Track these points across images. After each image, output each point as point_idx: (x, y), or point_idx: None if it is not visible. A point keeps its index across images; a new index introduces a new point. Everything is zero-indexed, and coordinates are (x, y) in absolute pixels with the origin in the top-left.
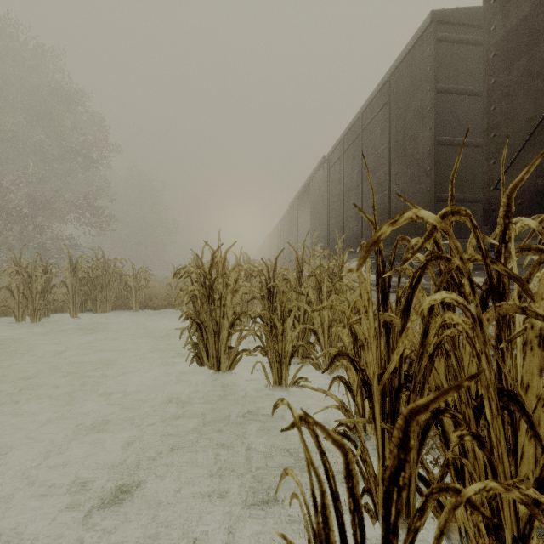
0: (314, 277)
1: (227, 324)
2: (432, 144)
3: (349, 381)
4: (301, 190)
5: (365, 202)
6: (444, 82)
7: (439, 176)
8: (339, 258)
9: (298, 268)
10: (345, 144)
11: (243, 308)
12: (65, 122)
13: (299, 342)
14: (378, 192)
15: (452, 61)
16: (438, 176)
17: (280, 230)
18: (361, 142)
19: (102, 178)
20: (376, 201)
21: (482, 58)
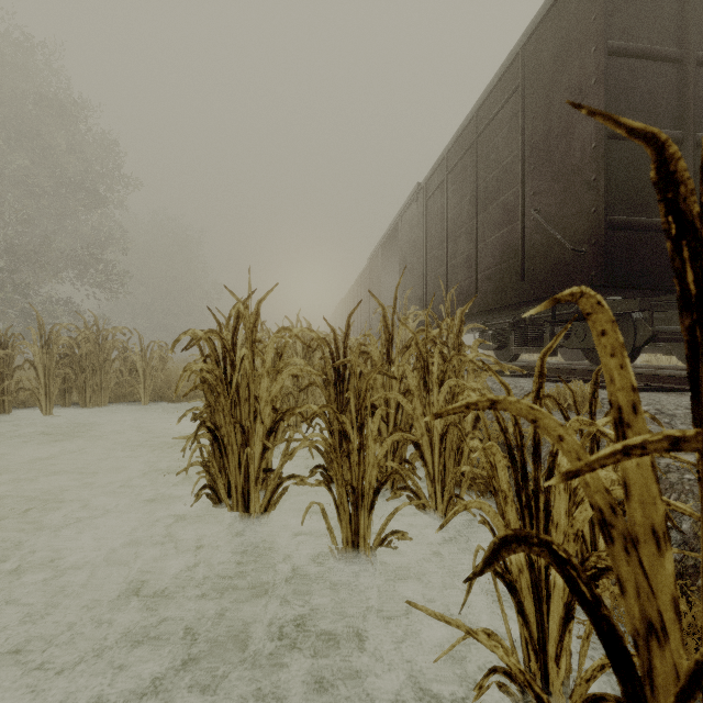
0: (416, 347)
1: (261, 430)
2: (599, 136)
3: (504, 562)
4: (385, 236)
5: (482, 243)
6: (618, 39)
7: (611, 188)
8: (446, 324)
9: (386, 333)
10: (450, 162)
11: (299, 399)
12: (60, 143)
13: (389, 461)
14: (503, 225)
15: (631, 5)
16: (608, 188)
17: (356, 294)
18: (476, 154)
19: (115, 222)
20: (501, 238)
21: (677, 2)
